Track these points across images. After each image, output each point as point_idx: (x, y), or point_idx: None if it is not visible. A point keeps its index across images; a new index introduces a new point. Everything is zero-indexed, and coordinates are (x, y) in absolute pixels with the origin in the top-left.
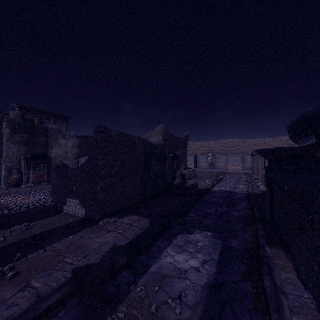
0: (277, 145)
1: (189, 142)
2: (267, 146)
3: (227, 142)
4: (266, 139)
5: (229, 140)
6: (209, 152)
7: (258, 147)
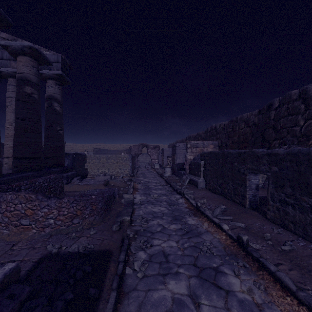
0: (122, 148)
1: (73, 144)
2: (117, 148)
3: (97, 145)
4: (117, 144)
5: (98, 144)
6: (85, 151)
7: (113, 149)
